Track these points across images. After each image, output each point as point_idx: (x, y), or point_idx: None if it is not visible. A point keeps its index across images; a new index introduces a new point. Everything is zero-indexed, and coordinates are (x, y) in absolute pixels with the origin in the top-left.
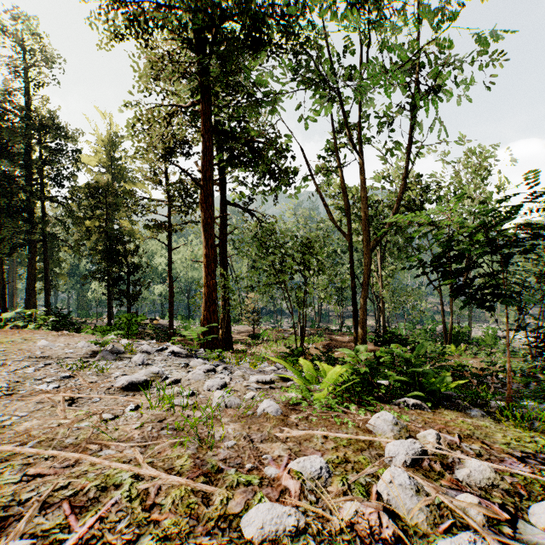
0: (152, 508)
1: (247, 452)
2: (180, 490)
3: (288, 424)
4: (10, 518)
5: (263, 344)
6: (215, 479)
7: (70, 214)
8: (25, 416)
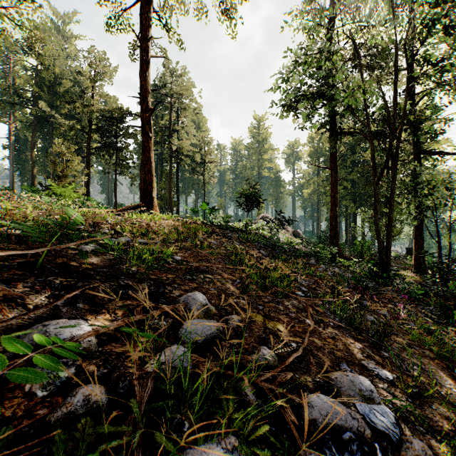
0: None
1: None
2: None
3: None
4: None
5: None
6: None
7: None
8: None
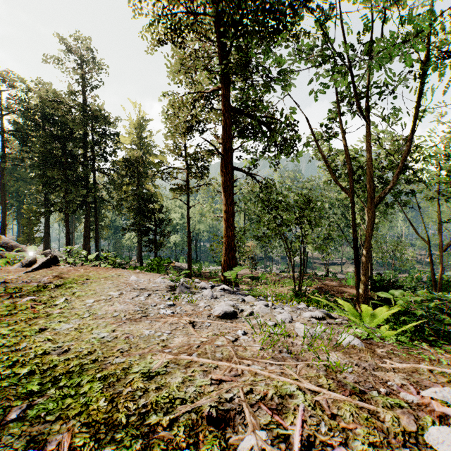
0: (334, 418)
1: (370, 378)
2: (347, 405)
3: (381, 356)
4: (229, 411)
5: (263, 285)
6: (365, 399)
7: (112, 181)
8: (171, 334)
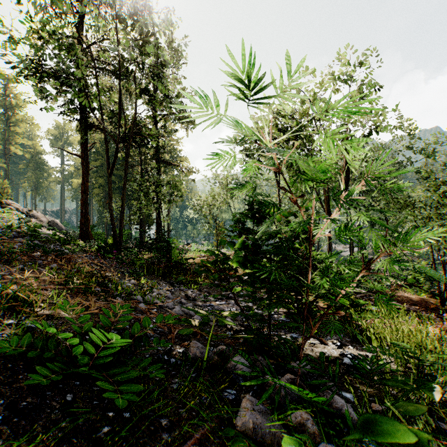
0: None
1: None
2: None
3: None
4: None
5: None
6: None
7: None
8: None
